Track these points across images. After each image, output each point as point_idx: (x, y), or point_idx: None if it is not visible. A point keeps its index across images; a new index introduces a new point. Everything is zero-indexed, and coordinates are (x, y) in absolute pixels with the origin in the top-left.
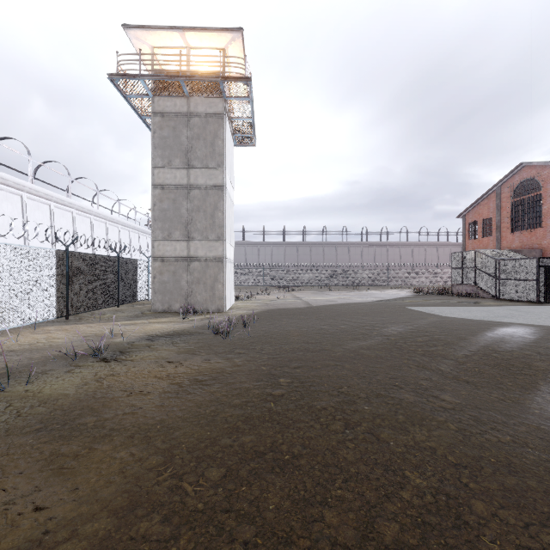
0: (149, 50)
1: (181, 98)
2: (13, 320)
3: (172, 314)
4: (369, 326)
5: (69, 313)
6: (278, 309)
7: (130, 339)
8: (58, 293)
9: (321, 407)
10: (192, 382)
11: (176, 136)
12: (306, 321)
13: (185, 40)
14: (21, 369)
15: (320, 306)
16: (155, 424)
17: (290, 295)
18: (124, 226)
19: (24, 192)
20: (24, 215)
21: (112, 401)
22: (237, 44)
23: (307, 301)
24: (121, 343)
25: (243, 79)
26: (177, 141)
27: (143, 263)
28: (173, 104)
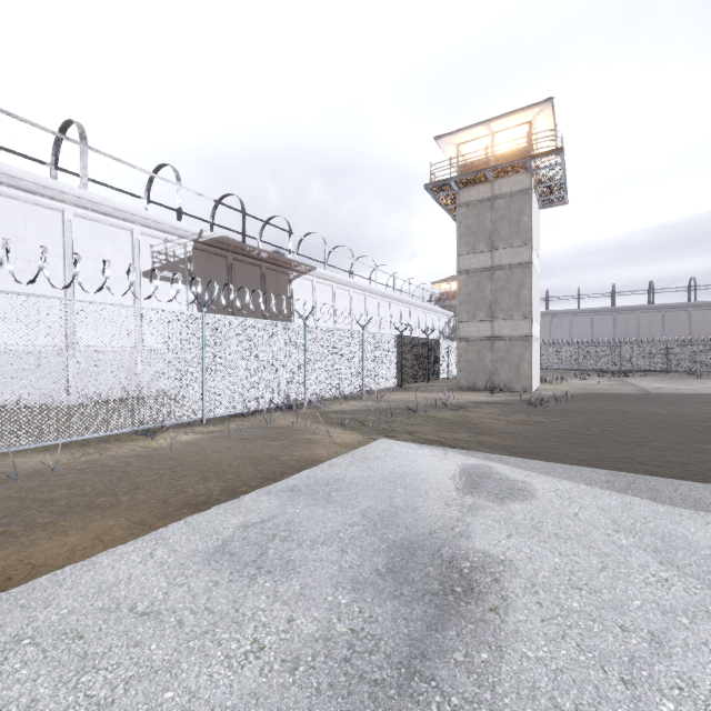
0: (454, 148)
1: (485, 184)
2: (379, 384)
3: (477, 390)
4: None
5: (402, 383)
6: (598, 393)
7: (458, 402)
8: (397, 367)
9: (623, 440)
10: (522, 424)
11: (480, 222)
12: (633, 405)
13: (489, 129)
14: (411, 408)
15: (664, 393)
16: (510, 431)
17: (621, 381)
18: (413, 306)
19: (350, 288)
20: (351, 306)
21: (478, 423)
22: (546, 112)
23: (644, 388)
24: (454, 404)
25: (553, 152)
26: (481, 226)
27: (443, 343)
28: (477, 192)
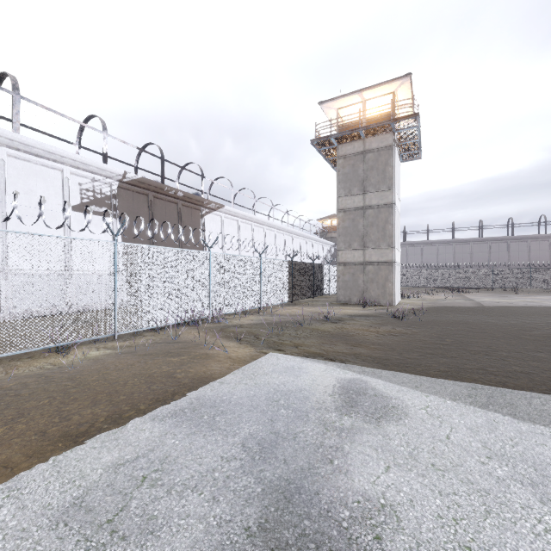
0: (334, 111)
1: (358, 141)
2: (274, 301)
3: (352, 305)
4: (543, 323)
5: (292, 299)
6: (445, 307)
7: (337, 315)
8: (289, 287)
9: (473, 350)
10: (389, 335)
11: (354, 171)
12: (473, 316)
13: (361, 97)
14: (299, 321)
15: (494, 306)
16: (380, 343)
17: (460, 296)
18: (302, 237)
19: (252, 222)
20: (253, 237)
21: (353, 335)
22: (405, 85)
23: (479, 301)
24: (334, 317)
25: (411, 116)
26: (355, 174)
27: (326, 267)
28: (352, 147)
